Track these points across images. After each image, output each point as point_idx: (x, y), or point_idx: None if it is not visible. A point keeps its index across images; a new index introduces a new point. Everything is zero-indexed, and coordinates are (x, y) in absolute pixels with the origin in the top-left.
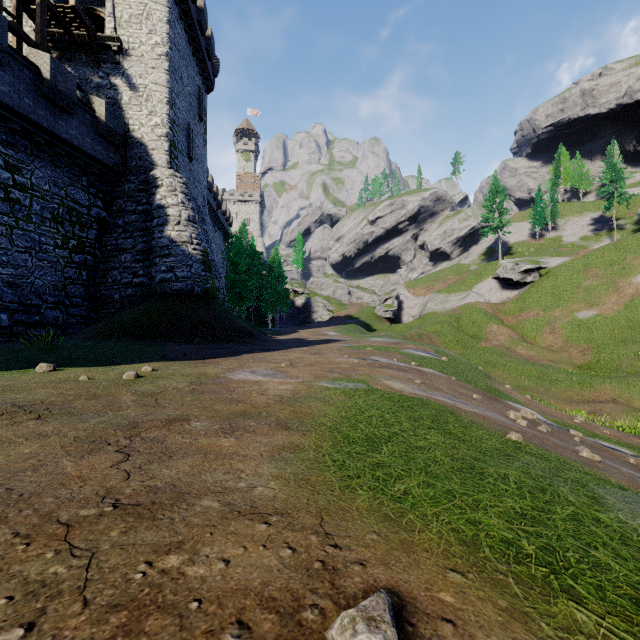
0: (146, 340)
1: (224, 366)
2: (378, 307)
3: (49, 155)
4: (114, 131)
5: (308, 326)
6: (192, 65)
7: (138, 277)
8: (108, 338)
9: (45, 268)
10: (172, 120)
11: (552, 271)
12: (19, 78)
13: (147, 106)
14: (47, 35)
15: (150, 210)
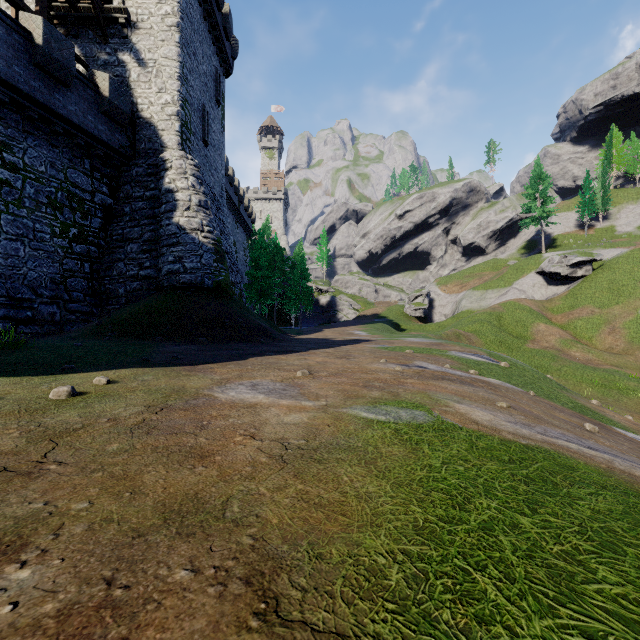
0: (142, 339)
1: (217, 375)
2: (407, 305)
3: (45, 133)
4: (119, 109)
5: (333, 325)
6: (208, 43)
7: (144, 269)
8: (100, 336)
9: (40, 258)
10: (183, 98)
11: (608, 264)
12: (7, 43)
13: (156, 83)
14: (52, 10)
15: (158, 195)
